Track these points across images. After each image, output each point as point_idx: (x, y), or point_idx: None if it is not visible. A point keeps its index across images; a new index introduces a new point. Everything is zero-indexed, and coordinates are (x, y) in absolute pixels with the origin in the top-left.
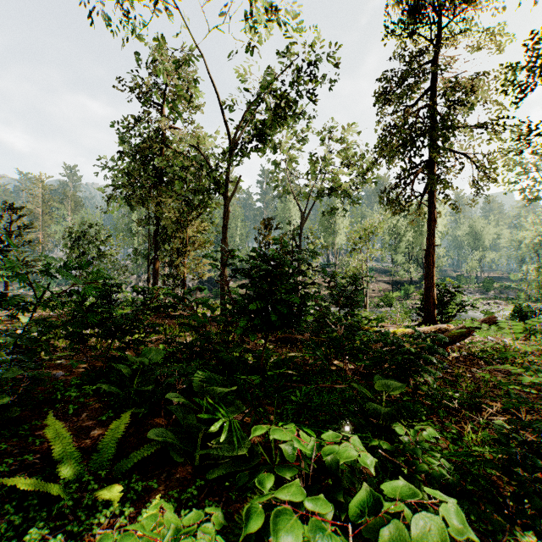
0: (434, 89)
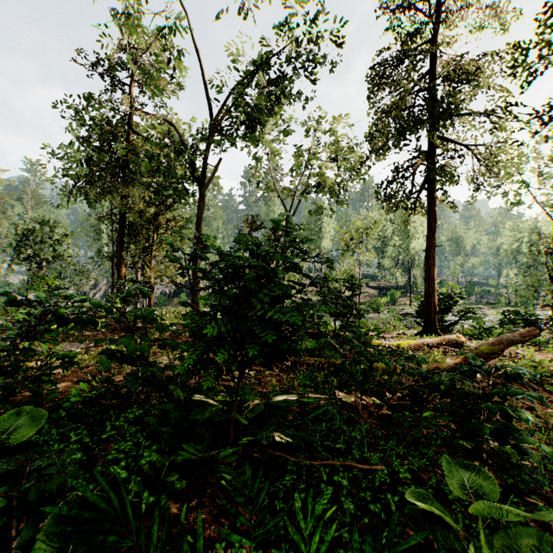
0: (434, 73)
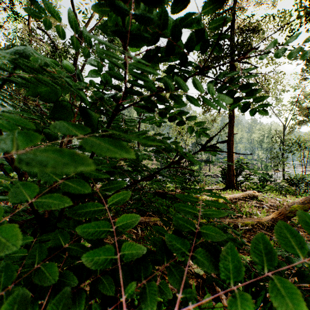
0: (232, 25)
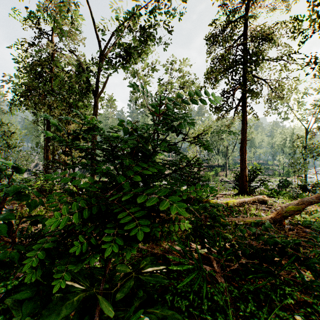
0: (245, 34)
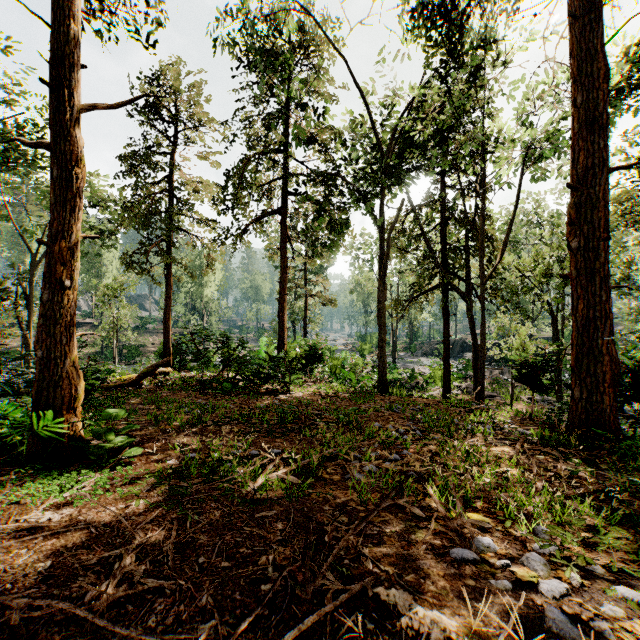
0: (171, 178)
